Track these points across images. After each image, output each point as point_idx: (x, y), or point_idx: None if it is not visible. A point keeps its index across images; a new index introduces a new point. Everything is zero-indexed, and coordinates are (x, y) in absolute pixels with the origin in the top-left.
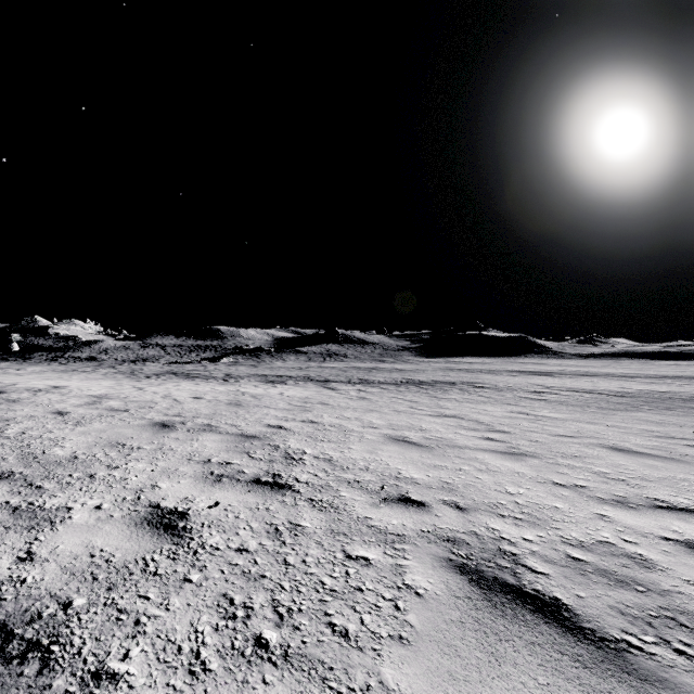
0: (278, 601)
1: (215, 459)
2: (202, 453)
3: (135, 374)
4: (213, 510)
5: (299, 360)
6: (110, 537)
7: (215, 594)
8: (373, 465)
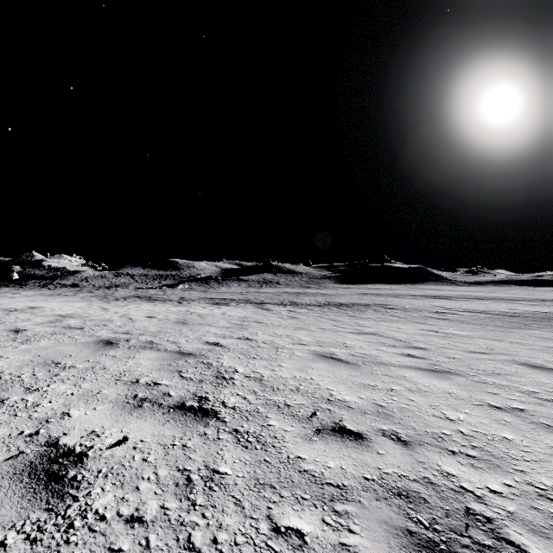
0: None
1: (144, 379)
2: (133, 373)
3: (106, 297)
4: (119, 448)
5: (241, 286)
6: None
7: None
8: (304, 385)
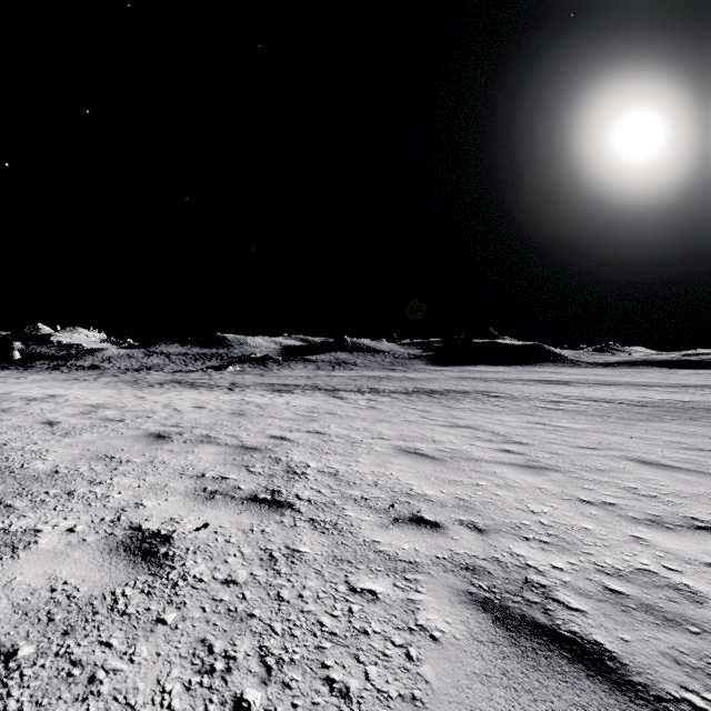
0: (266, 648)
1: (210, 473)
2: (196, 467)
3: (137, 383)
4: (201, 532)
5: (307, 369)
6: (78, 566)
7: (191, 640)
8: (382, 480)
